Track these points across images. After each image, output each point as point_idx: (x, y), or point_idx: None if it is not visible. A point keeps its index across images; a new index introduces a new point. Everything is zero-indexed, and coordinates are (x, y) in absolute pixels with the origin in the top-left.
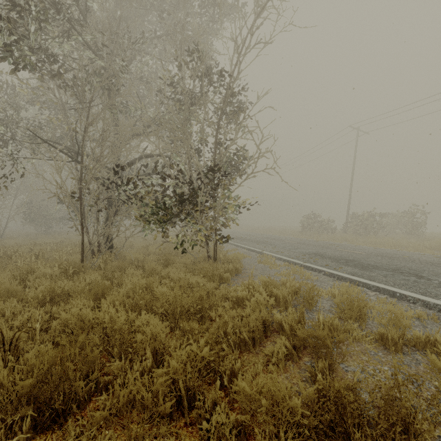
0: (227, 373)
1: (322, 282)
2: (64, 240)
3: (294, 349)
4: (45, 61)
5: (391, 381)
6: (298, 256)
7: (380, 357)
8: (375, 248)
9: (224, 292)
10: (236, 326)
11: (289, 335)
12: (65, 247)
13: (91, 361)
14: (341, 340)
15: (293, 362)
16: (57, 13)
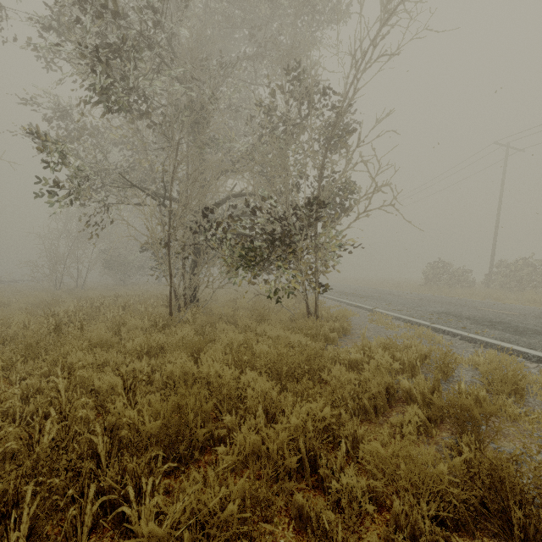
0: (349, 440)
1: (459, 349)
2: (144, 292)
3: (428, 421)
4: (136, 100)
5: None
6: (422, 316)
7: None
8: (534, 308)
9: (333, 354)
10: (353, 391)
11: (421, 405)
12: (148, 299)
13: (206, 412)
14: (493, 412)
15: (427, 437)
16: (149, 48)
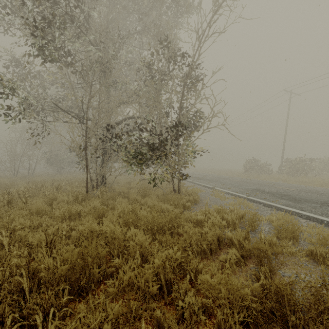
0: (193, 272)
1: (262, 211)
2: (72, 178)
3: (242, 258)
4: (64, 55)
5: (320, 281)
6: (242, 191)
7: (310, 267)
8: (305, 186)
9: (187, 216)
10: (197, 240)
11: (238, 247)
12: (74, 182)
13: (101, 257)
14: (279, 252)
15: (241, 267)
16: (72, 22)
